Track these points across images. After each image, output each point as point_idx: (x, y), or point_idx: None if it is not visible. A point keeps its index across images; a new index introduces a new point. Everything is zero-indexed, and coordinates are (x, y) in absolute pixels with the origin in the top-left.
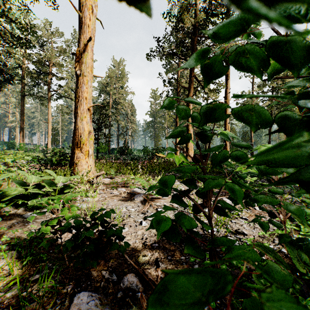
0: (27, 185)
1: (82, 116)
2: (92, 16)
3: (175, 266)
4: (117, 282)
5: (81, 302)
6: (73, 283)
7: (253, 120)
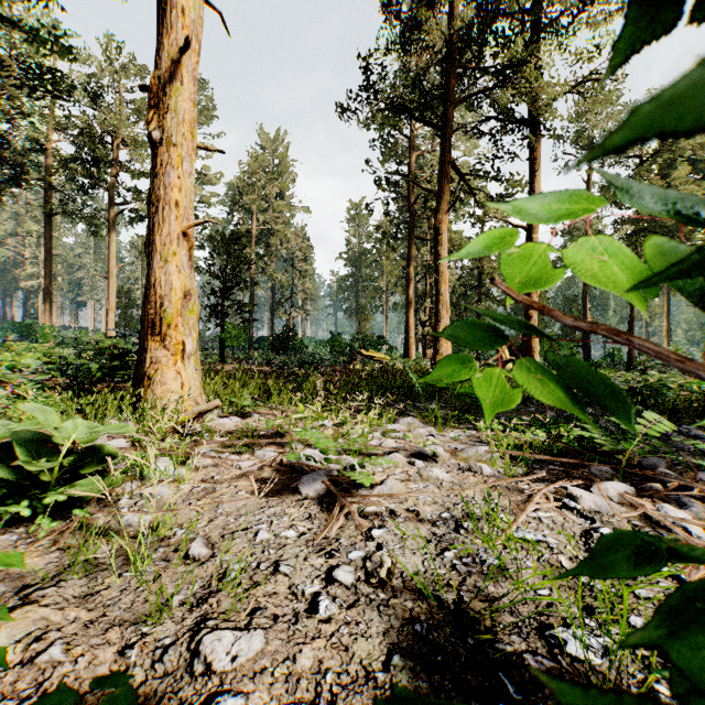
0: None
1: (167, 253)
2: None
3: None
4: None
5: None
6: None
7: None
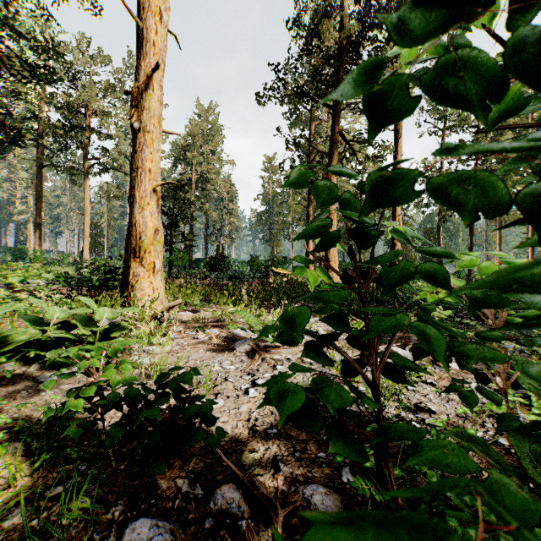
0: (45, 323)
1: (143, 203)
2: (161, 27)
3: (308, 469)
4: (205, 499)
5: (138, 539)
6: (124, 501)
7: (465, 203)
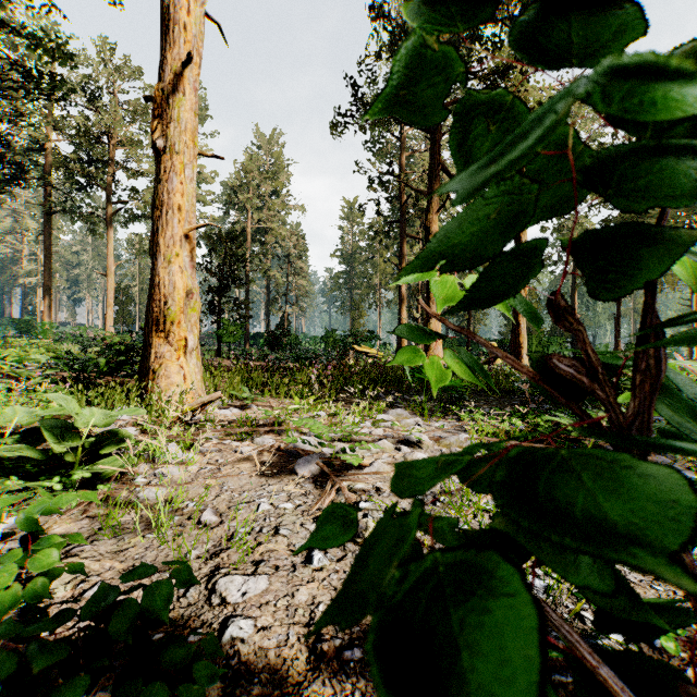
0: (1, 433)
1: (170, 254)
2: (196, 5)
3: None
4: None
5: None
6: None
7: None
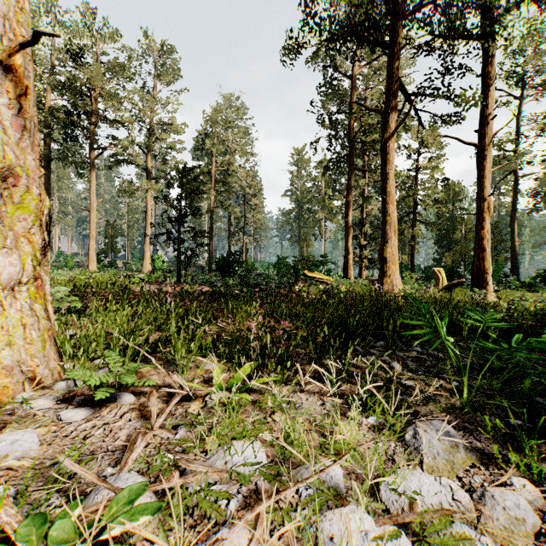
0: None
1: None
2: None
3: None
4: None
5: None
6: None
7: None
